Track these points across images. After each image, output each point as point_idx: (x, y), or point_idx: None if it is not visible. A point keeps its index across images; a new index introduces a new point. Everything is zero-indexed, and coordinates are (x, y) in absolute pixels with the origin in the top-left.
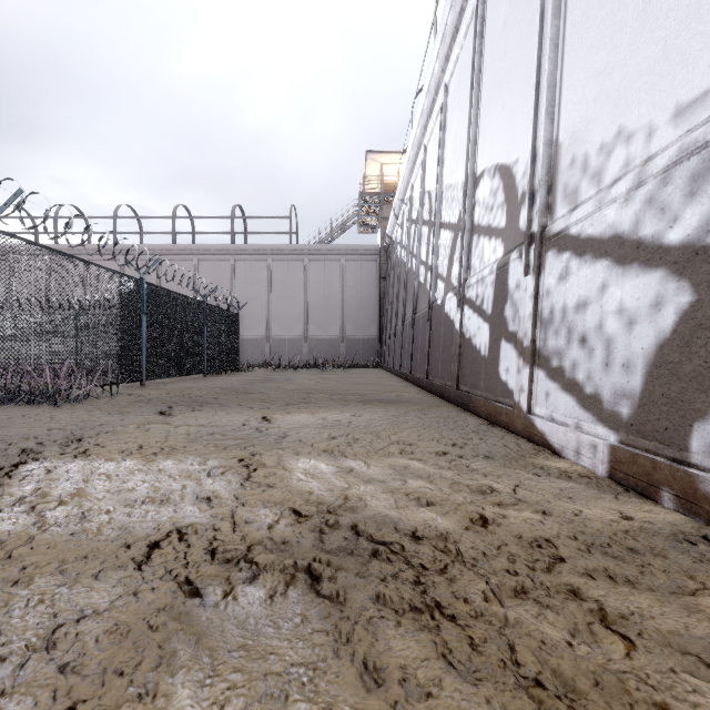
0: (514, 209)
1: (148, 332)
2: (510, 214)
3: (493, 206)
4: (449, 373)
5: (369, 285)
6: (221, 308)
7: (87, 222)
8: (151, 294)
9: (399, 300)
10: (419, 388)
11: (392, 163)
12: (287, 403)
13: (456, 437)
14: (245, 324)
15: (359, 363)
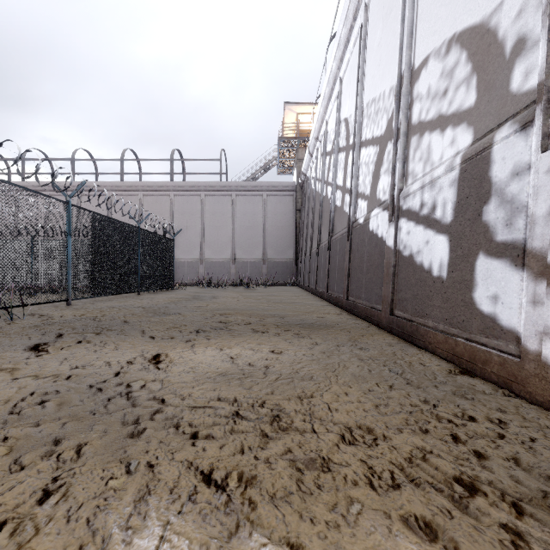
0: (495, 72)
1: (75, 253)
2: (487, 83)
3: (447, 90)
4: (378, 295)
5: (287, 216)
6: (156, 234)
7: (51, 164)
8: (79, 217)
9: (314, 226)
10: (338, 308)
11: (306, 113)
12: (199, 329)
13: (442, 413)
14: (182, 249)
15: (279, 282)
